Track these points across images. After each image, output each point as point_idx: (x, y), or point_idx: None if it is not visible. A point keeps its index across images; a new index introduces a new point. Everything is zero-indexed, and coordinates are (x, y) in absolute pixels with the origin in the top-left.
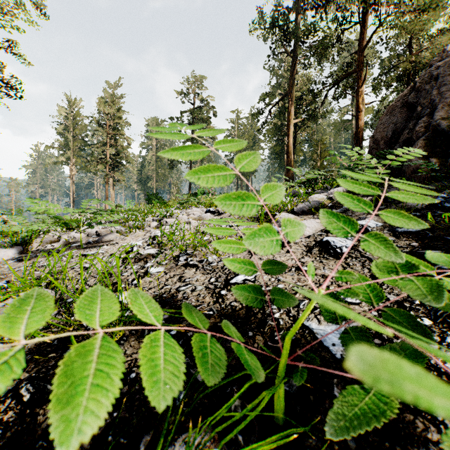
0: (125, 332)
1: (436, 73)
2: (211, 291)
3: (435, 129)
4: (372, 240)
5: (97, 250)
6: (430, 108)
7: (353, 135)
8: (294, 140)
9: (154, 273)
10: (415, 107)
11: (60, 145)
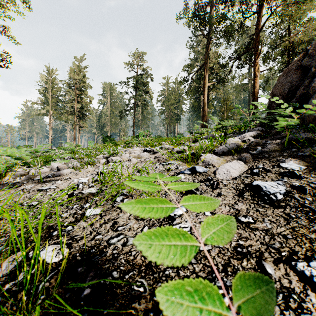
0: None
1: None
2: None
3: None
4: None
5: (51, 185)
6: None
7: (249, 94)
8: (208, 98)
9: (90, 216)
10: (308, 69)
11: (42, 101)
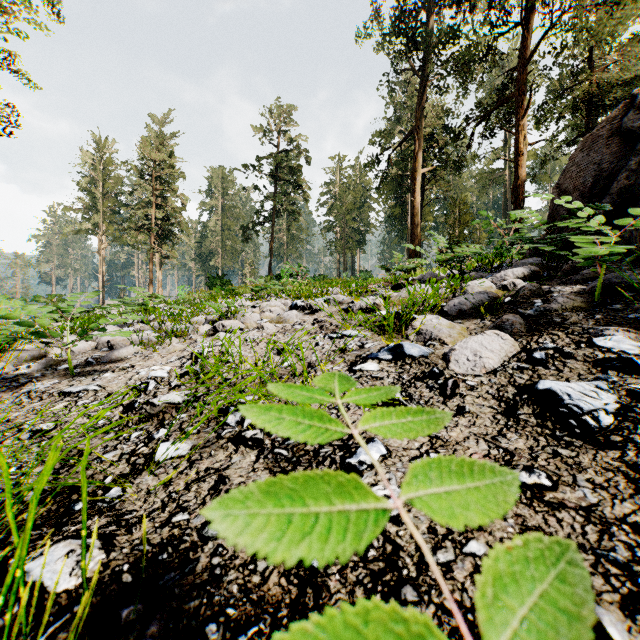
0: None
1: None
2: None
3: None
4: None
5: (90, 383)
6: None
7: (506, 191)
8: (422, 198)
9: (165, 460)
10: (635, 136)
11: (85, 206)
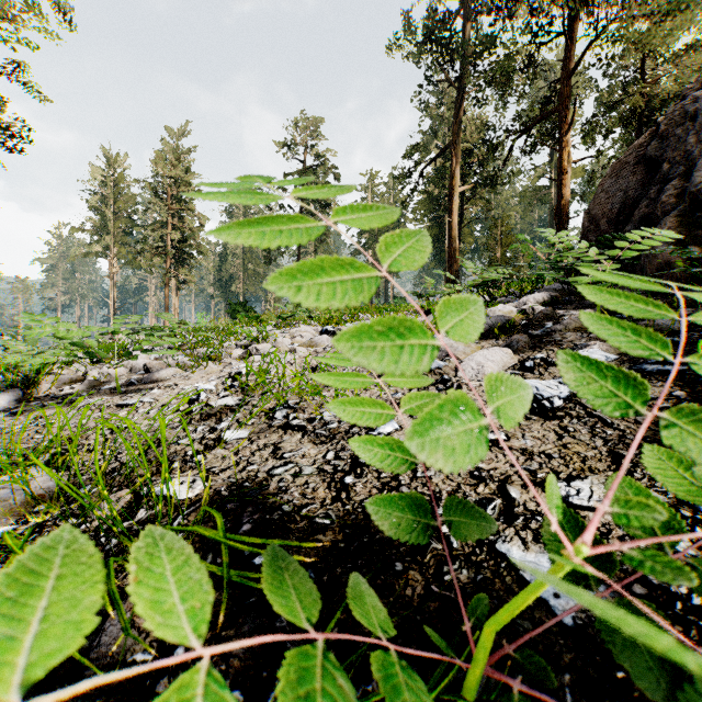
0: None
1: (694, 109)
2: (327, 477)
3: (695, 198)
4: (680, 422)
5: (142, 397)
6: (685, 165)
7: (552, 210)
8: (461, 218)
9: (231, 440)
10: (659, 165)
11: (94, 226)
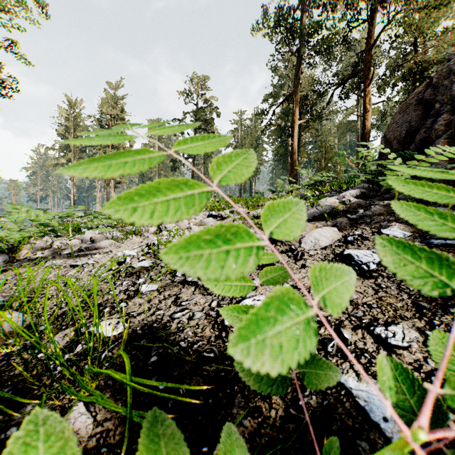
0: (99, 383)
1: None
2: (212, 320)
3: None
4: None
5: (87, 260)
6: (450, 105)
7: (358, 136)
8: (299, 141)
9: (146, 292)
10: (432, 105)
11: (61, 146)
